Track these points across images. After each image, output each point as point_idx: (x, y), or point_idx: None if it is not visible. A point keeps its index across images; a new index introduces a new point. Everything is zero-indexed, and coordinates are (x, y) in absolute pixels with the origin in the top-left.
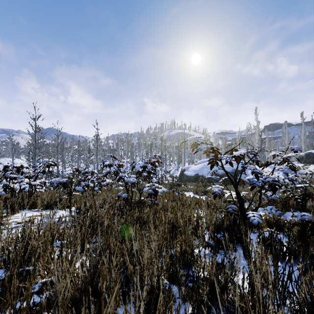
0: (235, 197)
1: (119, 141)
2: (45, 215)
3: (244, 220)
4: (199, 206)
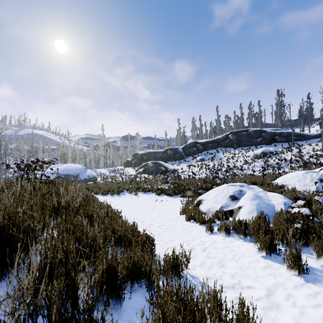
0: None
1: None
2: None
3: None
4: None
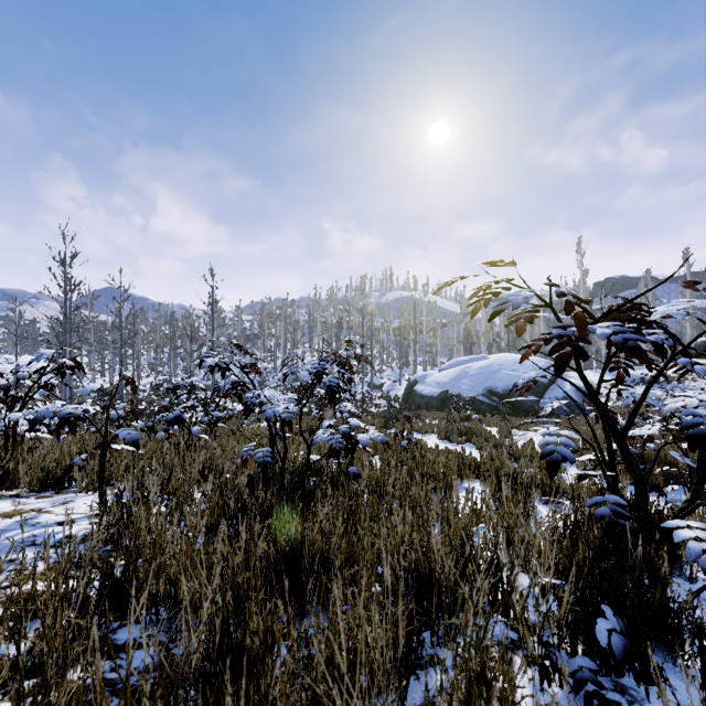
0: (542, 449)
1: (265, 317)
2: (25, 514)
3: (647, 543)
4: (467, 477)
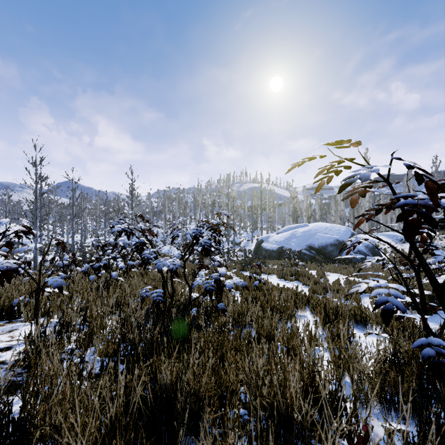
0: (345, 285)
1: (166, 199)
2: None
3: None
4: (300, 308)
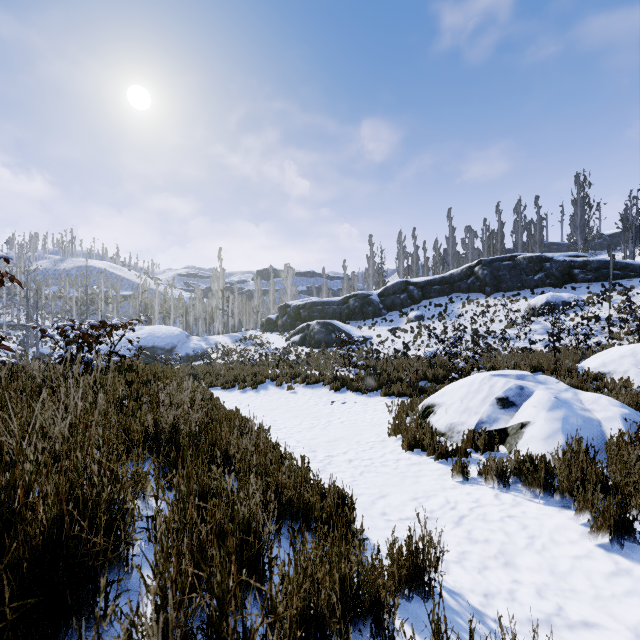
0: None
1: None
2: None
3: None
4: None
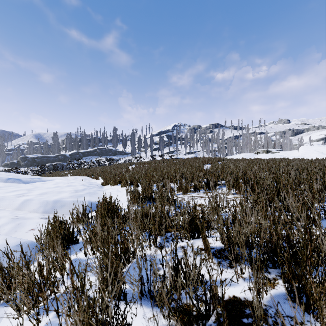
0: None
1: None
2: None
3: None
4: None
